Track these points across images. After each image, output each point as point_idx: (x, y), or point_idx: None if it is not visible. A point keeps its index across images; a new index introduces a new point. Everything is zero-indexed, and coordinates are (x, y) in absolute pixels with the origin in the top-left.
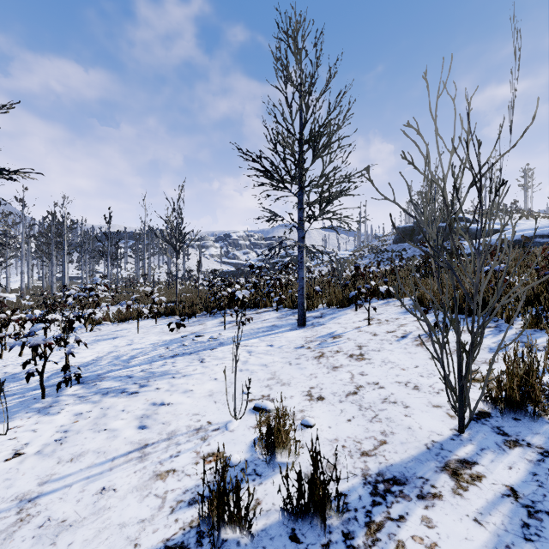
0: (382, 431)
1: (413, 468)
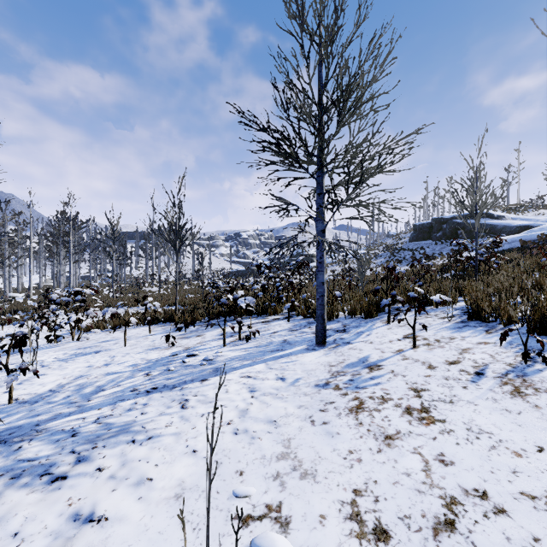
0: None
1: None
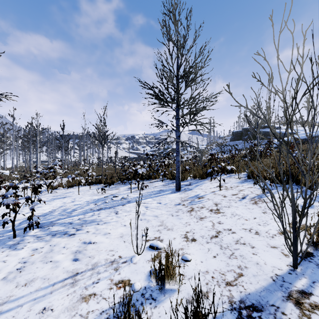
0: (238, 265)
1: (265, 297)
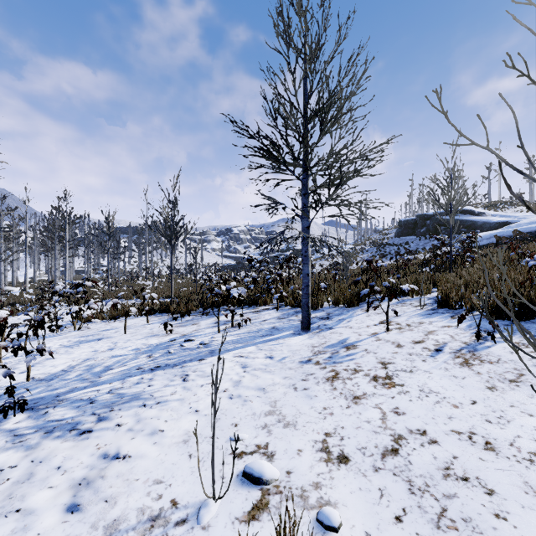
0: None
1: None
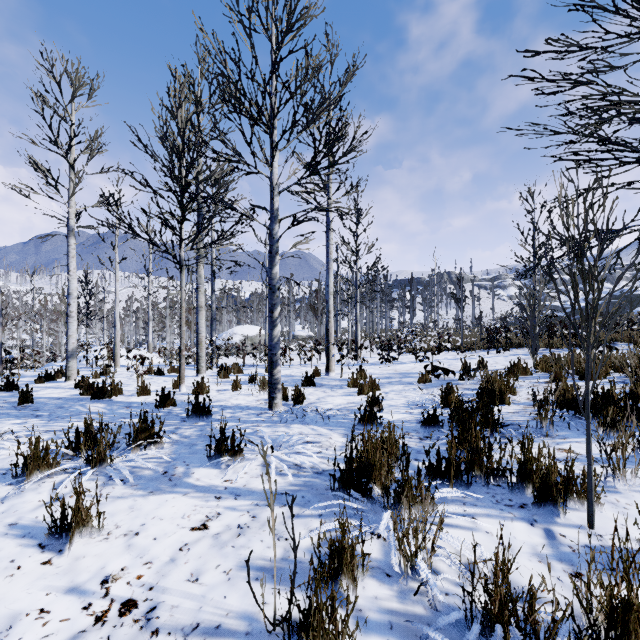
0: None
1: None
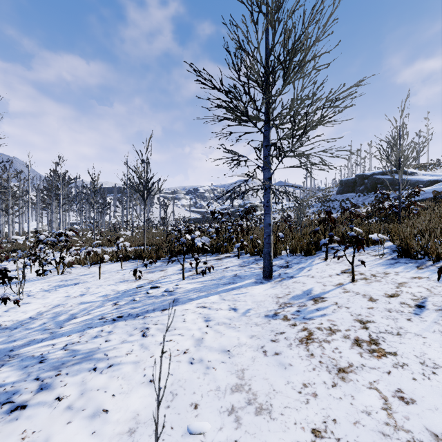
0: None
1: None
